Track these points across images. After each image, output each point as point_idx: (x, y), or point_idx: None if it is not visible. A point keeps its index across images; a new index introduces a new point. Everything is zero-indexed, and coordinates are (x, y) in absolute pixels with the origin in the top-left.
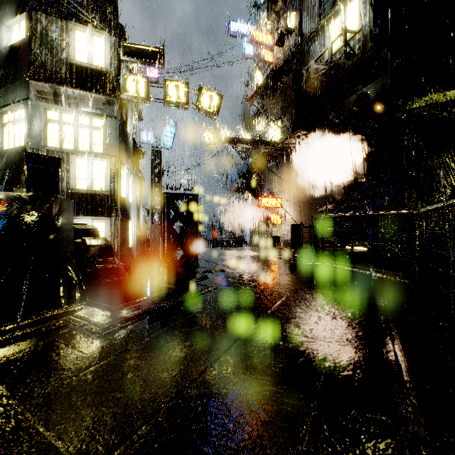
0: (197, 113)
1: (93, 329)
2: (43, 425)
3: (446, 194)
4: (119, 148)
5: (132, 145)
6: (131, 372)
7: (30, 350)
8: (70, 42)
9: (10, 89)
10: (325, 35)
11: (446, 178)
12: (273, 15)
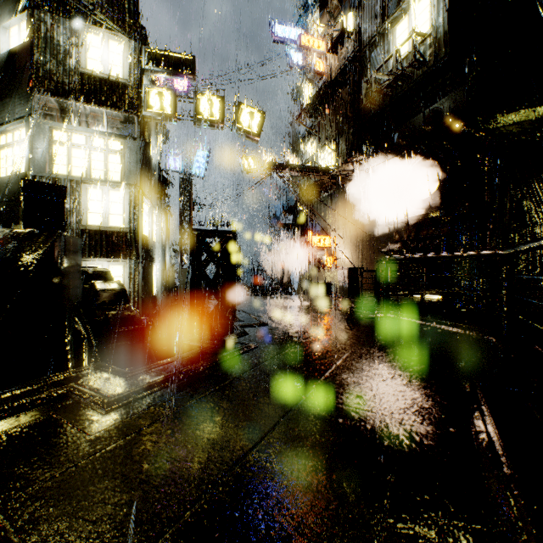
0: (234, 133)
1: (101, 401)
2: (24, 539)
3: (536, 231)
4: (140, 176)
5: (156, 172)
6: (146, 460)
7: (18, 430)
8: (80, 47)
9: (8, 104)
10: (390, 40)
11: (537, 211)
12: (326, 16)
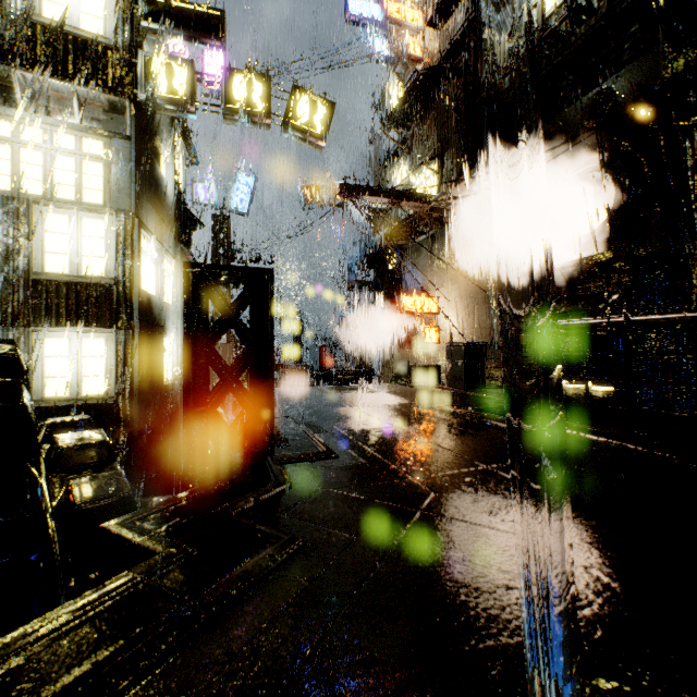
0: (287, 135)
1: None
2: None
3: None
4: (135, 198)
5: (173, 201)
6: None
7: None
8: None
9: None
10: None
11: None
12: None
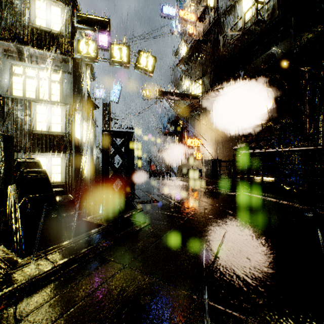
0: (136, 71)
1: None
2: None
3: None
4: (73, 98)
5: (86, 98)
6: None
7: None
8: (31, 9)
9: None
10: (239, 9)
11: None
12: None
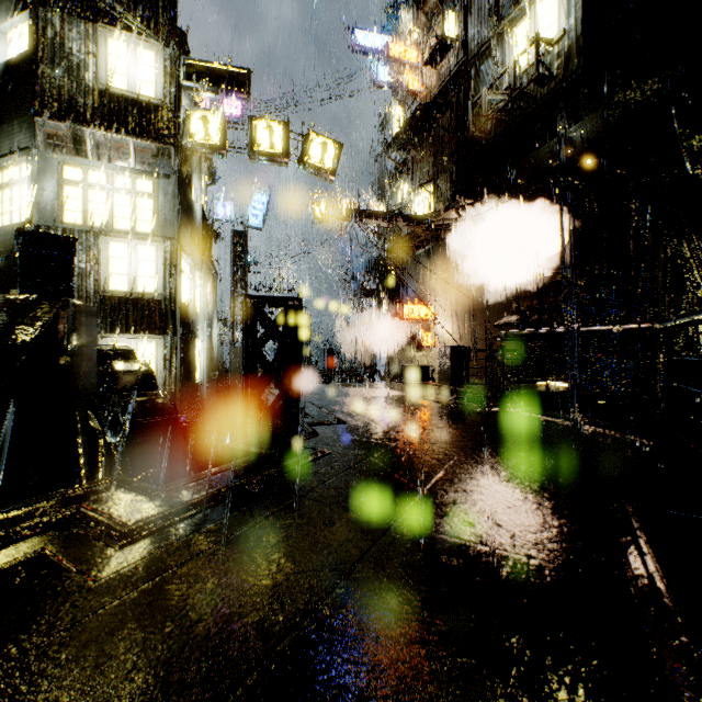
0: (302, 171)
1: (113, 531)
2: None
3: (699, 298)
4: (178, 226)
5: (200, 222)
6: (170, 620)
7: None
8: (99, 56)
9: (4, 131)
10: (505, 48)
11: (700, 272)
12: (422, 19)
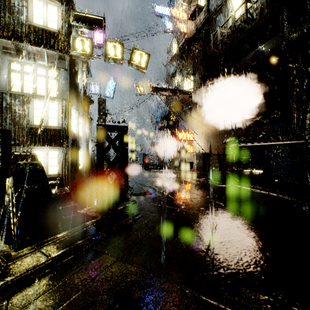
0: (130, 67)
1: None
2: None
3: None
4: (69, 94)
5: (82, 93)
6: None
7: None
8: (28, 8)
9: None
10: (229, 8)
11: None
12: None
